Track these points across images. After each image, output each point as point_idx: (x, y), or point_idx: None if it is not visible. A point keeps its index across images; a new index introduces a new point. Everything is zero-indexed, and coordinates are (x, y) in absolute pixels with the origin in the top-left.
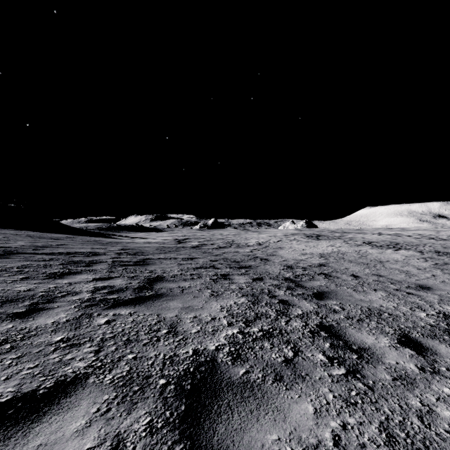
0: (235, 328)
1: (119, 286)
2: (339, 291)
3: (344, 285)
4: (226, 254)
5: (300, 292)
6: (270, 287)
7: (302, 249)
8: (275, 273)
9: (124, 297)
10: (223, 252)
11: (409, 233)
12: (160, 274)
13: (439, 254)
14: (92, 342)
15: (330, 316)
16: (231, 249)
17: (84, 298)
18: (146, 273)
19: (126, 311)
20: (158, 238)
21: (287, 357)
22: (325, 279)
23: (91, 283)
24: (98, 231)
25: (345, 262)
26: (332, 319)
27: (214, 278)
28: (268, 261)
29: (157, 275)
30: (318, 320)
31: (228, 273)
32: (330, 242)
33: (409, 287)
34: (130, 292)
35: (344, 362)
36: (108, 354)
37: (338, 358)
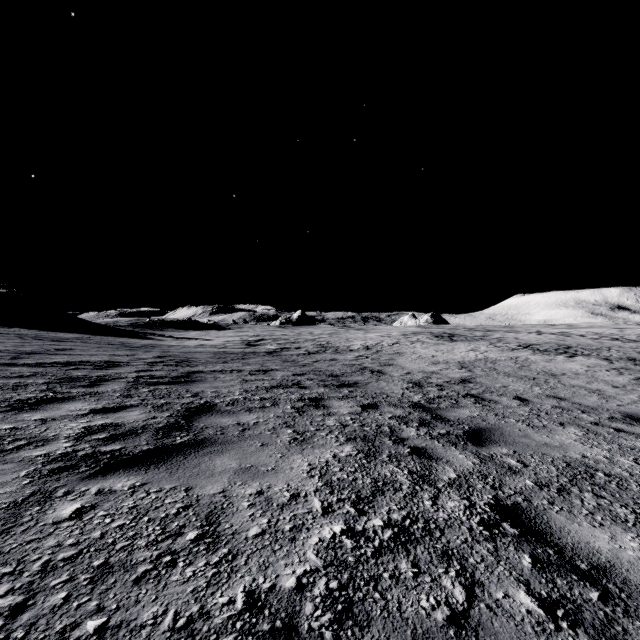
0: (338, 521)
1: (131, 424)
2: (504, 427)
3: (510, 415)
4: (318, 363)
5: (443, 430)
6: (392, 422)
7: (432, 356)
8: (395, 394)
9: (132, 449)
10: (314, 361)
11: (581, 331)
12: (210, 399)
13: (637, 363)
14: (17, 579)
15: (508, 483)
16: (326, 356)
17: (54, 452)
18: (187, 397)
19: (125, 483)
20: (218, 339)
21: (455, 606)
22: (477, 405)
23: (83, 419)
24: (132, 329)
25: (500, 376)
26: (513, 490)
27: (298, 405)
28: (382, 374)
29: (203, 402)
30: (489, 494)
31: (321, 395)
32: (470, 345)
33: (614, 419)
34: (147, 438)
35: (579, 615)
36: (40, 618)
37: (563, 604)
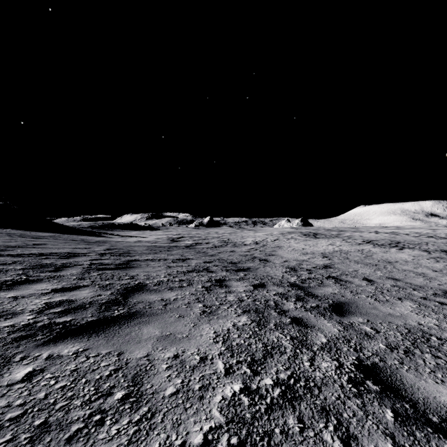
0: (237, 380)
1: (81, 301)
2: (358, 301)
3: (361, 292)
4: (221, 254)
5: (313, 303)
6: (276, 298)
7: (302, 249)
8: (277, 276)
9: (80, 320)
10: (219, 252)
11: (406, 231)
12: (142, 281)
13: None
14: None
15: (367, 346)
16: (227, 249)
17: (19, 324)
18: (125, 279)
19: (71, 349)
20: (151, 237)
21: None
22: (337, 284)
23: (45, 297)
24: (90, 230)
25: (351, 263)
26: (371, 352)
27: (207, 285)
28: (267, 262)
29: (137, 283)
30: (353, 356)
31: (224, 277)
32: (329, 241)
33: (437, 295)
34: (92, 311)
35: None
36: None
37: None
